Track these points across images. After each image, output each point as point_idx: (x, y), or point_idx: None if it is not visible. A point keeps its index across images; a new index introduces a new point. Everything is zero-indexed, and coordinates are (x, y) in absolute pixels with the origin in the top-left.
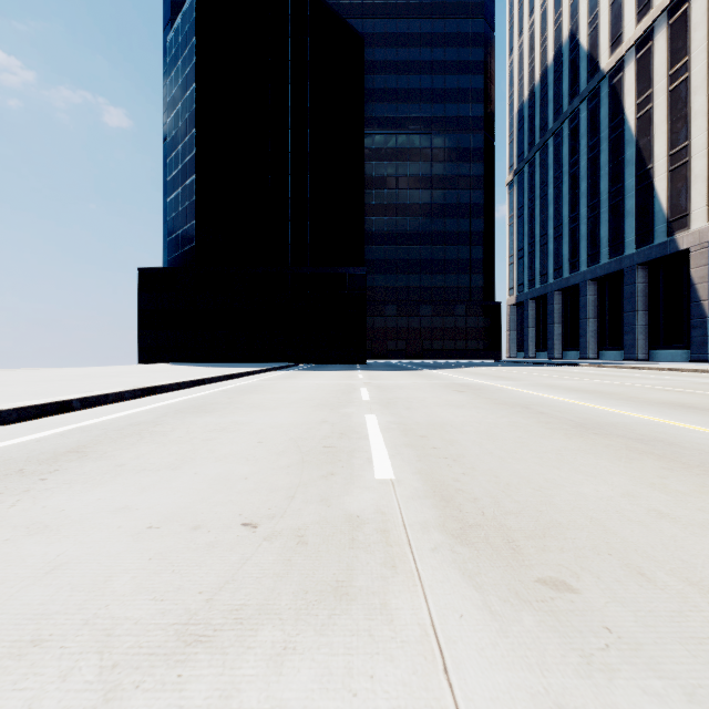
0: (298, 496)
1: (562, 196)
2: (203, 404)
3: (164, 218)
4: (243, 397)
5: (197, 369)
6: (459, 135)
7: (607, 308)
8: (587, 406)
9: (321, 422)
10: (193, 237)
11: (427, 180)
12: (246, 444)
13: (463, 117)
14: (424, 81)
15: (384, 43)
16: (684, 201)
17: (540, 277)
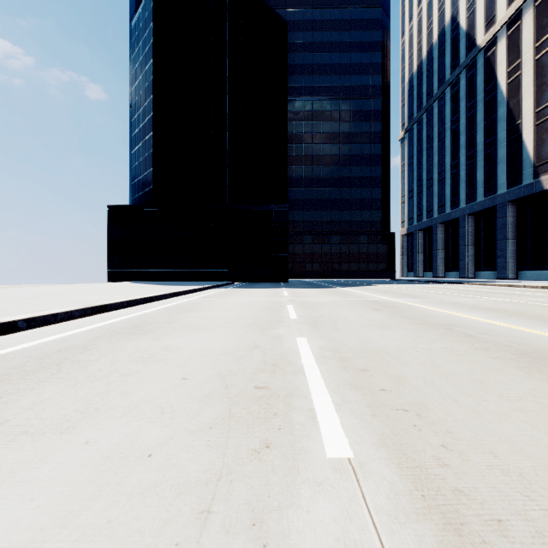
0: (216, 510)
1: (444, 148)
2: (142, 324)
3: (130, 168)
4: (181, 315)
5: (151, 287)
6: (361, 100)
7: (482, 237)
8: (507, 326)
9: (253, 348)
10: (151, 181)
11: (336, 136)
12: (168, 383)
13: (365, 86)
14: (334, 58)
15: (302, 28)
16: (547, 149)
17: (426, 213)
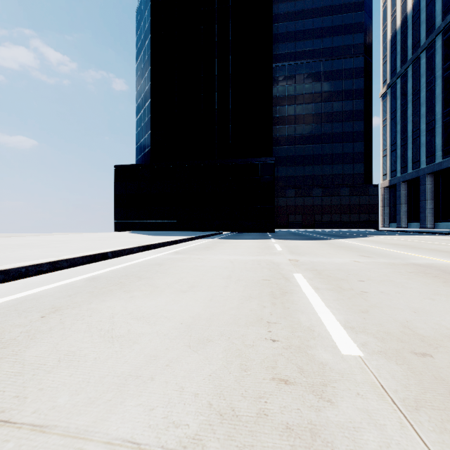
0: None
1: (434, 96)
2: None
3: None
4: (81, 307)
5: (134, 237)
6: (343, 60)
7: None
8: None
9: None
10: (149, 142)
11: (318, 95)
12: None
13: (347, 46)
14: (316, 22)
15: None
16: None
17: (412, 164)
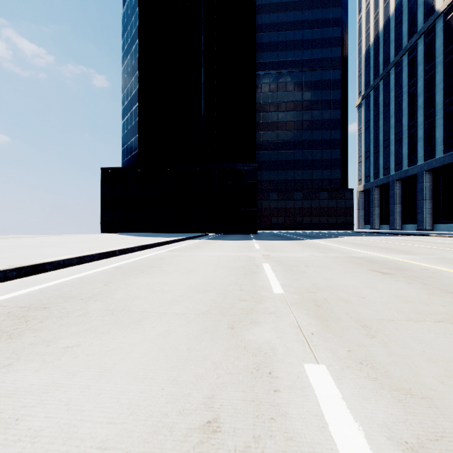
0: None
1: (402, 110)
2: (49, 302)
3: None
4: (125, 281)
5: (128, 239)
6: (322, 71)
7: (441, 191)
8: None
9: (199, 441)
10: (137, 146)
11: (299, 104)
12: None
13: (325, 58)
14: (297, 35)
15: (269, 10)
16: None
17: (383, 170)
